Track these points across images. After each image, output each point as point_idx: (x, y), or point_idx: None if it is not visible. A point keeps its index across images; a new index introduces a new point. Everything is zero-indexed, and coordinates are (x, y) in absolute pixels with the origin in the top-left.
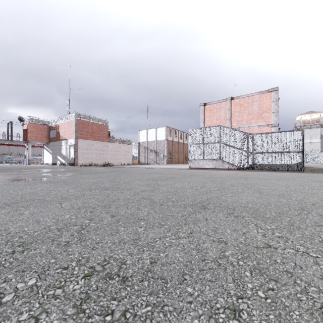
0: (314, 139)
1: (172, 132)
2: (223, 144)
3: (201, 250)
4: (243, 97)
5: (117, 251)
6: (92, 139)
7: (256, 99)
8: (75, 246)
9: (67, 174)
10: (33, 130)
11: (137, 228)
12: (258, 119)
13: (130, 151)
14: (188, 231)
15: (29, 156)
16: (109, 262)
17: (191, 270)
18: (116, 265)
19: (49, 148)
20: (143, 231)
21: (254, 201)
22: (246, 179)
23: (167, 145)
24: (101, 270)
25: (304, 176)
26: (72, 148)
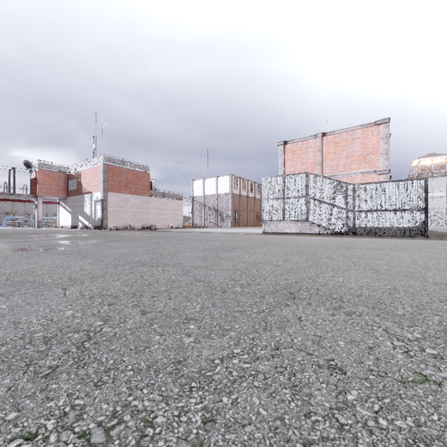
0: (437, 192)
1: (239, 183)
2: (311, 199)
3: (300, 387)
4: (339, 132)
5: (142, 391)
6: (127, 192)
7: (358, 135)
8: (66, 377)
9: (88, 241)
10: (44, 180)
11: (183, 337)
12: (360, 164)
13: (181, 209)
14: (271, 343)
15: (38, 216)
16: (122, 419)
17: (285, 442)
18: (134, 428)
19: (67, 204)
20: (192, 343)
21: (370, 285)
22: (347, 249)
23: (232, 200)
24: (102, 444)
25: (431, 245)
26: (100, 205)
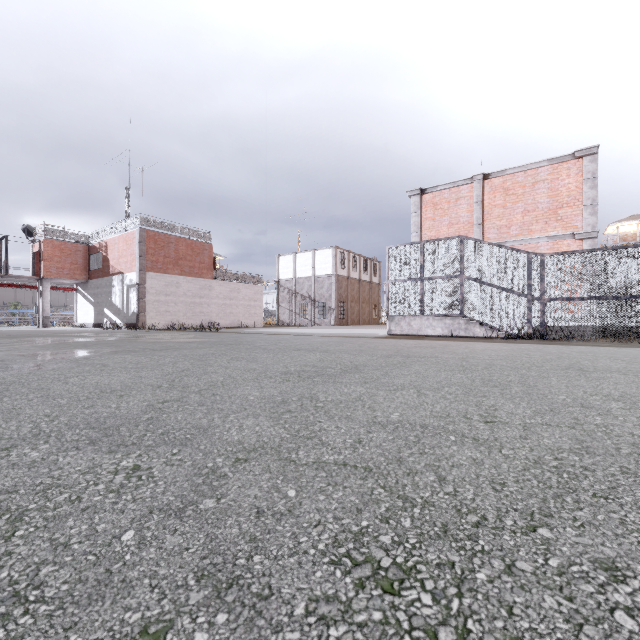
0: None
1: (347, 260)
2: (468, 280)
3: None
4: (511, 172)
5: None
6: (177, 273)
7: (544, 177)
8: None
9: (79, 353)
10: (52, 254)
11: None
12: (548, 223)
13: (260, 299)
14: None
15: (44, 309)
16: None
17: None
18: None
19: (88, 291)
20: None
21: None
22: (584, 374)
23: (336, 285)
24: None
25: None
26: (134, 292)
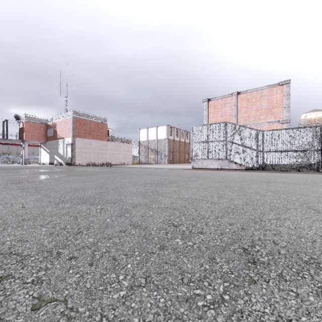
0: None
1: (173, 131)
2: (229, 142)
3: None
4: (250, 91)
5: None
6: (90, 138)
7: (265, 93)
8: None
9: (53, 176)
10: (29, 128)
11: None
12: (267, 115)
13: (130, 150)
14: None
15: (25, 156)
16: None
17: None
18: None
19: (46, 147)
20: None
21: None
22: (268, 183)
23: (168, 144)
24: None
25: None
26: (70, 147)
